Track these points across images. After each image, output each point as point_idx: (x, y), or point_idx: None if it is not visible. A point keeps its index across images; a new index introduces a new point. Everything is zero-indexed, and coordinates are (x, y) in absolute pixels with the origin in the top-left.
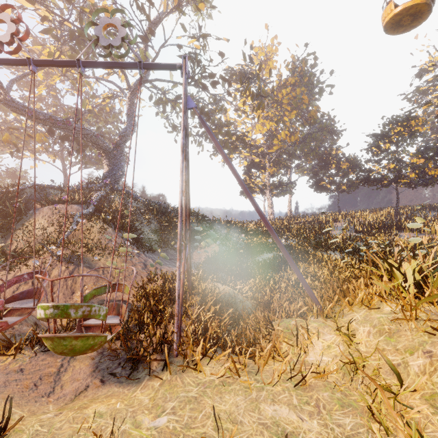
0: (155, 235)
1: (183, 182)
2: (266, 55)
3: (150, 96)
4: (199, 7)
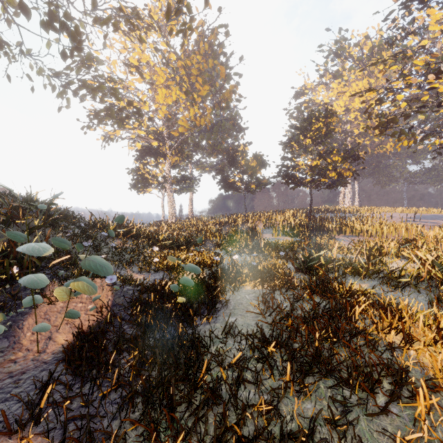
0: None
1: None
2: None
3: None
4: None
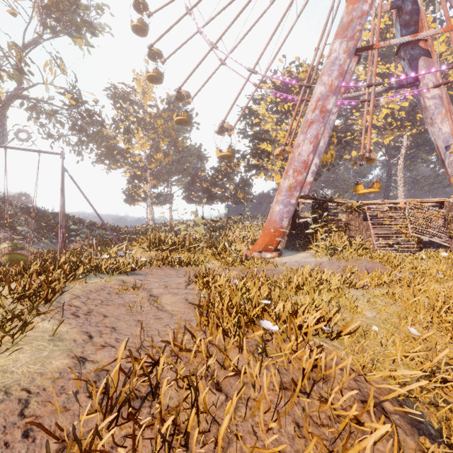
0: (35, 233)
1: (62, 202)
2: (144, 89)
3: (22, 103)
4: (77, 41)
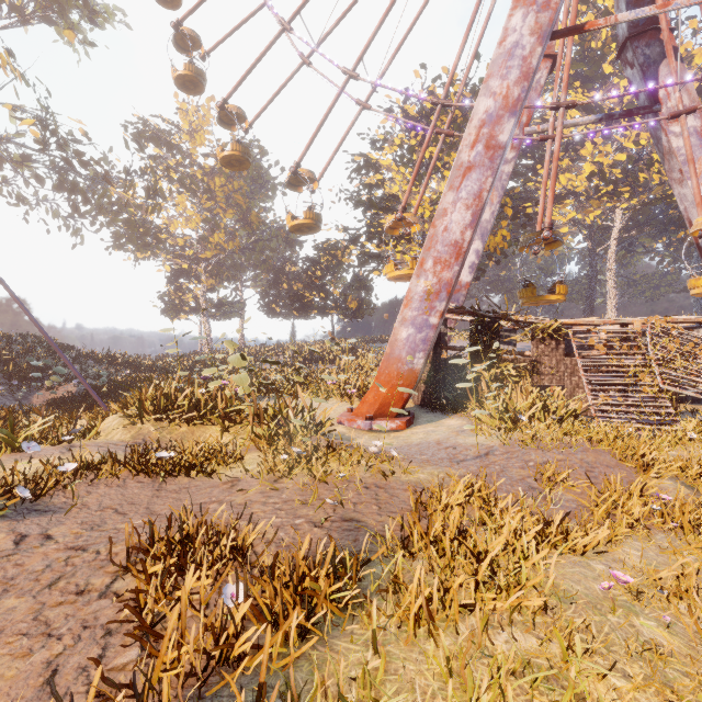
0: None
1: None
2: (191, 125)
3: None
4: (65, 34)
